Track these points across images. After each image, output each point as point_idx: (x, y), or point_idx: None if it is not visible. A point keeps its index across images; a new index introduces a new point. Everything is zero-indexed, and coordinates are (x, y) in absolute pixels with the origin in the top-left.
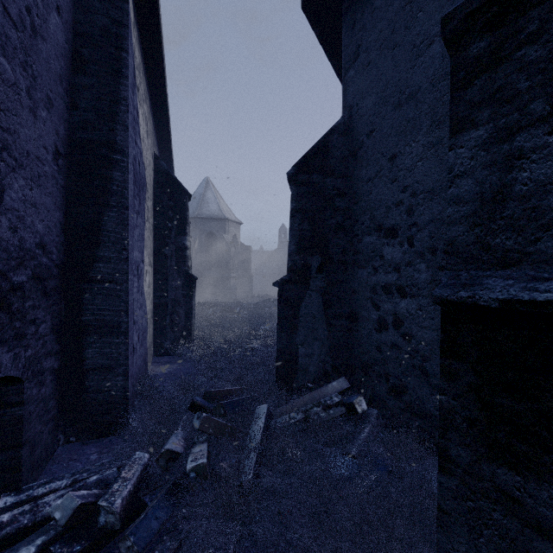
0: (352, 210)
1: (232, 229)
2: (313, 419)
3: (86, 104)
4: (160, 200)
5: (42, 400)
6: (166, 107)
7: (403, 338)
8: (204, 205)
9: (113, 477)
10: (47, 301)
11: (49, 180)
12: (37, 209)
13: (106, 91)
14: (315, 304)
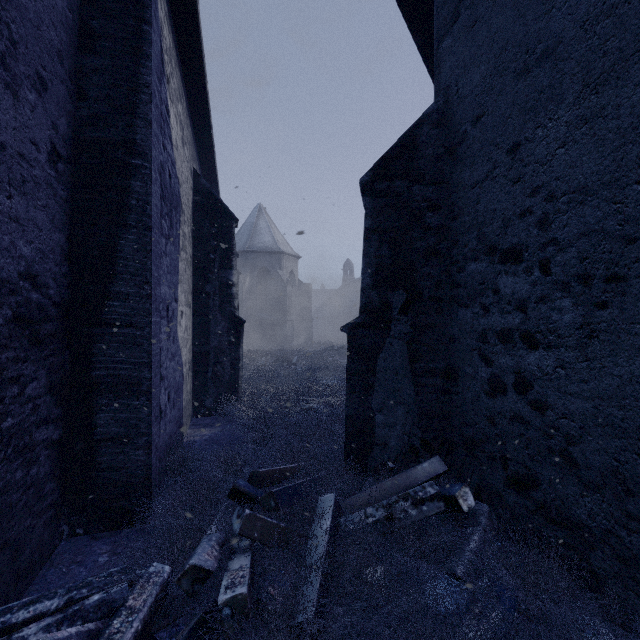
0: (450, 228)
1: (289, 264)
2: (398, 518)
3: (97, 93)
4: (200, 226)
5: (33, 484)
6: (207, 111)
7: (533, 407)
8: (256, 236)
9: (121, 597)
10: (41, 352)
11: (42, 188)
12: (21, 226)
13: (123, 75)
14: (398, 356)
